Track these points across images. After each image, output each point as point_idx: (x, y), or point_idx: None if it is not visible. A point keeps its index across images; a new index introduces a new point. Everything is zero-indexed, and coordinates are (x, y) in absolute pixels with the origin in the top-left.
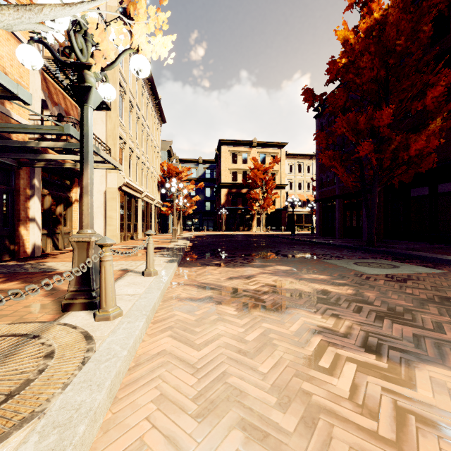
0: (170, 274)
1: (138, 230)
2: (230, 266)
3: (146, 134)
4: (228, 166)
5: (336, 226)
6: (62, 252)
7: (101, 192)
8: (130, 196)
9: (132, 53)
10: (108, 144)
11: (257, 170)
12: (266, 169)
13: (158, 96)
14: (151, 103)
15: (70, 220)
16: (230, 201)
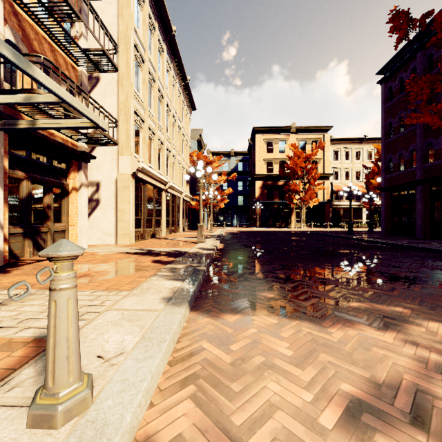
0: (133, 405)
1: (162, 226)
2: (306, 316)
3: (171, 117)
4: (263, 156)
5: (417, 222)
6: (41, 259)
7: (112, 180)
8: (150, 187)
9: (153, 17)
10: (120, 119)
11: (297, 158)
12: (308, 156)
13: (186, 77)
14: (178, 85)
15: (66, 215)
16: (265, 194)
